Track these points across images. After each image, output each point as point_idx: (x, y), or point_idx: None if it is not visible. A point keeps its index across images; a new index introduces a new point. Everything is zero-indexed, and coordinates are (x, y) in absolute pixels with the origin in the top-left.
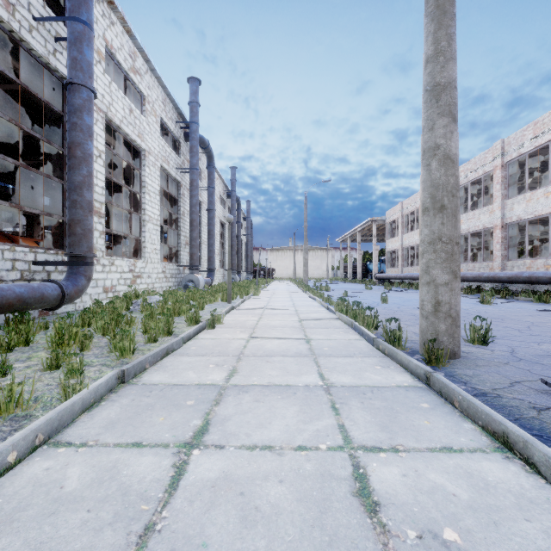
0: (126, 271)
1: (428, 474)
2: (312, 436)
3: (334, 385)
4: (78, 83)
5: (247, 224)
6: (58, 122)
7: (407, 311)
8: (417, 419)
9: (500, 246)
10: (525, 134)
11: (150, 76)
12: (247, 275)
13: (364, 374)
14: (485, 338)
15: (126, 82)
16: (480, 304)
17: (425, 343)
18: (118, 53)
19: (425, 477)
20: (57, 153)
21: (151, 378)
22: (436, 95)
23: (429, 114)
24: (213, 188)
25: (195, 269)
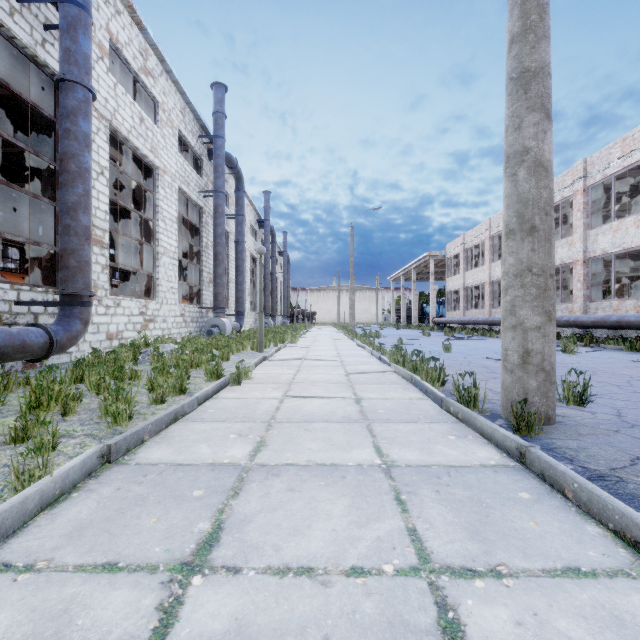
0: (135, 314)
1: (555, 621)
2: (372, 548)
3: (396, 464)
4: (72, 79)
5: (283, 259)
6: (49, 131)
7: (476, 362)
8: (518, 519)
9: (582, 285)
10: (612, 152)
11: (165, 79)
12: (283, 320)
13: (435, 448)
14: (582, 397)
15: (137, 86)
16: (562, 353)
17: (510, 405)
18: (125, 49)
19: (552, 627)
20: (48, 169)
21: (150, 454)
22: (525, 84)
23: (514, 110)
24: (242, 215)
25: (221, 311)
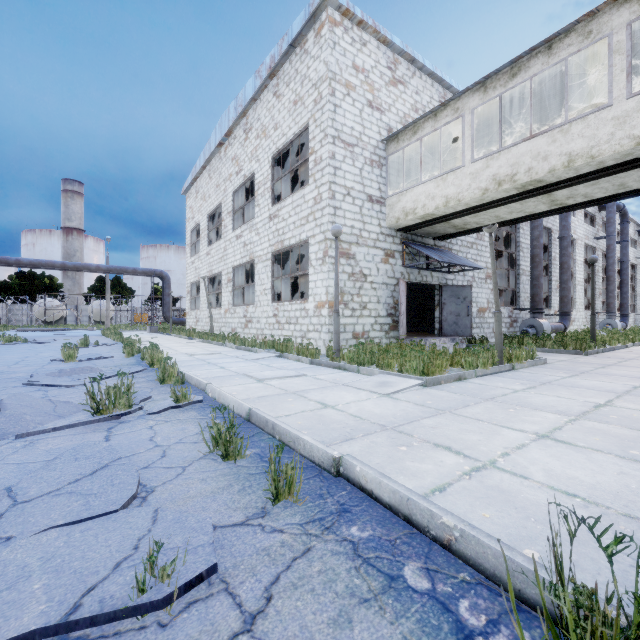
0: None
1: None
2: None
3: None
4: (566, 236)
5: None
6: None
7: None
8: None
9: None
10: None
11: None
12: None
13: None
14: None
15: None
16: None
17: None
18: None
19: None
20: None
21: None
22: None
23: None
24: (626, 241)
25: (612, 315)
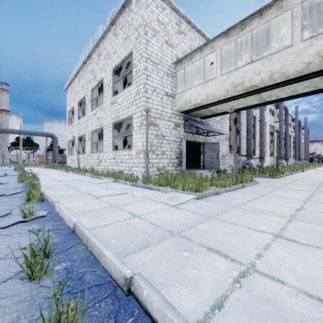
0: None
1: None
2: None
3: None
4: (262, 120)
5: (304, 131)
6: None
7: None
8: None
9: None
10: None
11: None
12: (304, 161)
13: None
14: None
15: None
16: None
17: None
18: None
19: None
20: None
21: (298, 174)
22: None
23: None
24: (287, 124)
25: (282, 158)
